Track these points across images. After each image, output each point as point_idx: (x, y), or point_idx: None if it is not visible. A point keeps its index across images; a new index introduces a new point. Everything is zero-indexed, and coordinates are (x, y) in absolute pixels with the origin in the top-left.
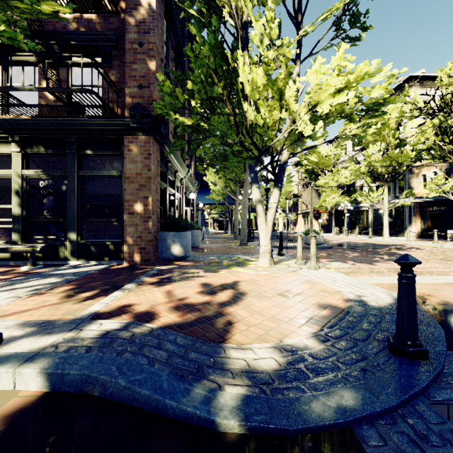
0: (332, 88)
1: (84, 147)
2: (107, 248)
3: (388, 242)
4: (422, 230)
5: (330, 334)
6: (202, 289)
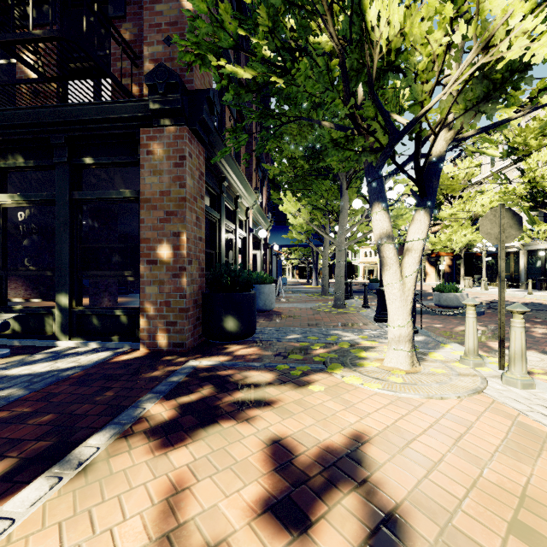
0: None
1: (82, 153)
2: (118, 321)
3: None
4: None
5: None
6: (269, 485)
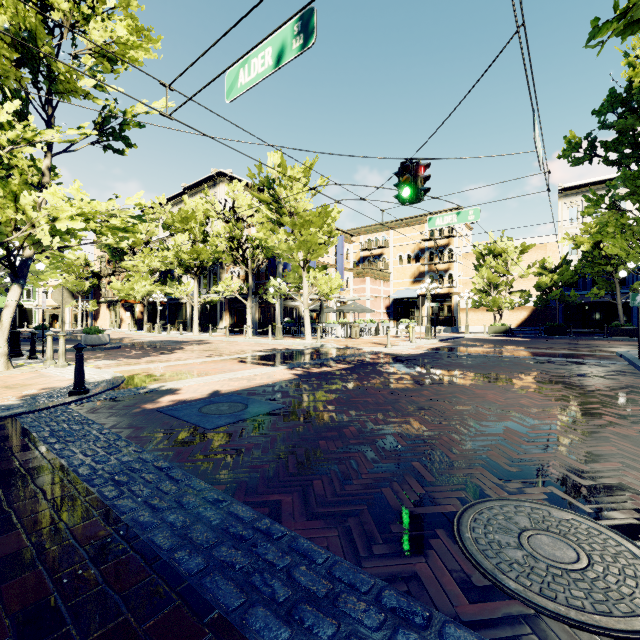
0: (70, 212)
1: None
2: None
3: (195, 338)
4: (231, 325)
5: (35, 397)
6: None
